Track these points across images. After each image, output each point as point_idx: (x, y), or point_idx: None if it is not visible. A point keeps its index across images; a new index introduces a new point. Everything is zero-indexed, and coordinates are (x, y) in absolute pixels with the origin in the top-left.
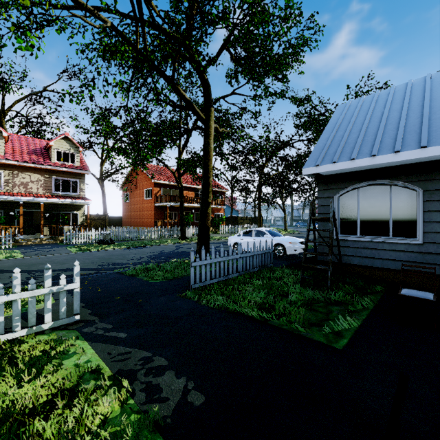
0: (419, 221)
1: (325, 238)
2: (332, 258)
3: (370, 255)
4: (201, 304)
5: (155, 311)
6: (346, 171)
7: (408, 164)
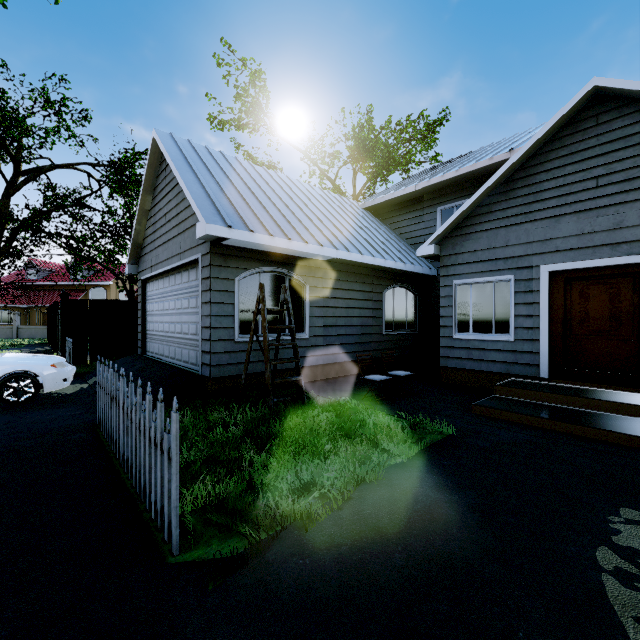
0: (307, 315)
1: (222, 342)
2: (232, 370)
3: (273, 357)
4: (322, 520)
5: (367, 633)
6: (251, 247)
7: (300, 257)
